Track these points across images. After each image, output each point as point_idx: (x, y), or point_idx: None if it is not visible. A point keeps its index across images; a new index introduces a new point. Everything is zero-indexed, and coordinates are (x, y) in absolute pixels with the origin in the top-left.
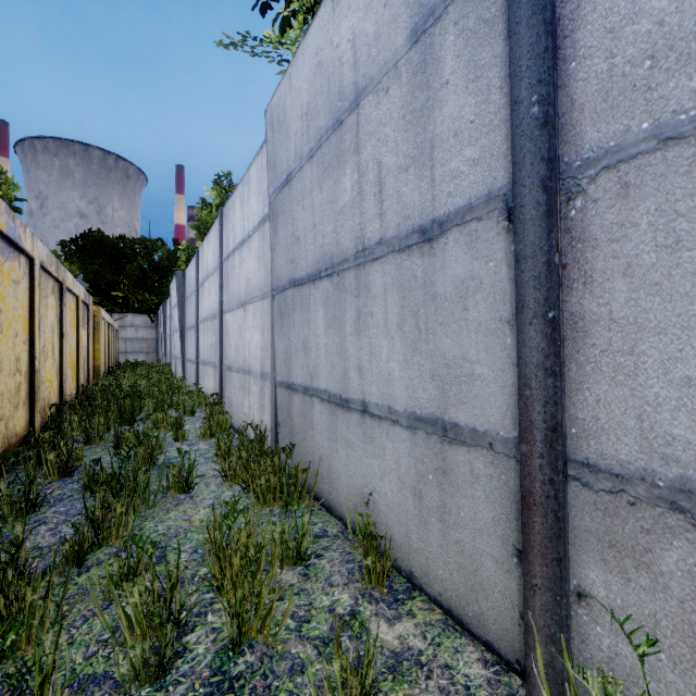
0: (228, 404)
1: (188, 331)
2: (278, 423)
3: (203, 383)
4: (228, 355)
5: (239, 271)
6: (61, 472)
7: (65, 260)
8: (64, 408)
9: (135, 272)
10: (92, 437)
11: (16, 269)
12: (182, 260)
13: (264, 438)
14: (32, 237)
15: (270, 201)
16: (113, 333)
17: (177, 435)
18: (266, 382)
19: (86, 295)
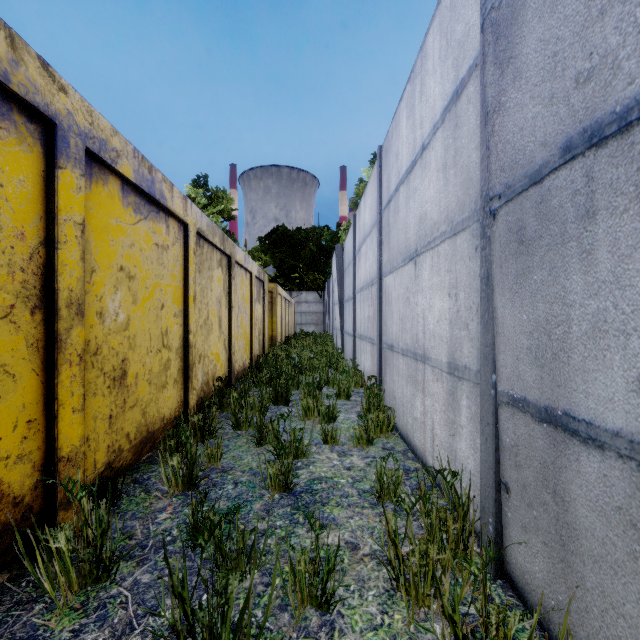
0: (389, 394)
1: (346, 303)
2: (504, 483)
3: (360, 359)
4: (389, 329)
5: (406, 211)
6: (185, 482)
7: (262, 252)
8: (233, 379)
9: (307, 256)
10: (241, 422)
11: (163, 232)
12: (342, 239)
13: (467, 501)
14: (183, 200)
15: (486, 10)
16: (290, 307)
17: (326, 435)
18: (464, 384)
19: (260, 272)
